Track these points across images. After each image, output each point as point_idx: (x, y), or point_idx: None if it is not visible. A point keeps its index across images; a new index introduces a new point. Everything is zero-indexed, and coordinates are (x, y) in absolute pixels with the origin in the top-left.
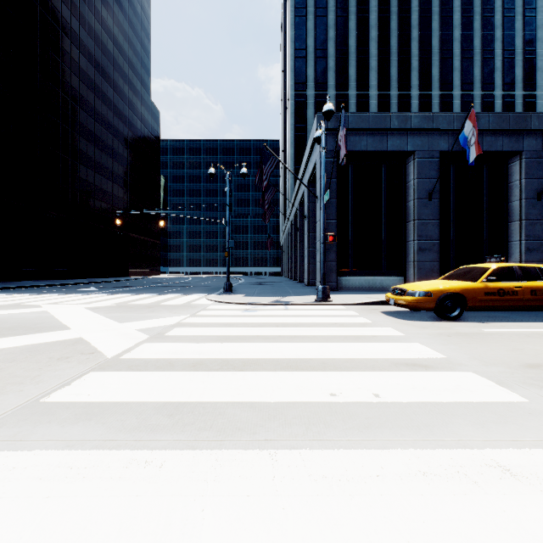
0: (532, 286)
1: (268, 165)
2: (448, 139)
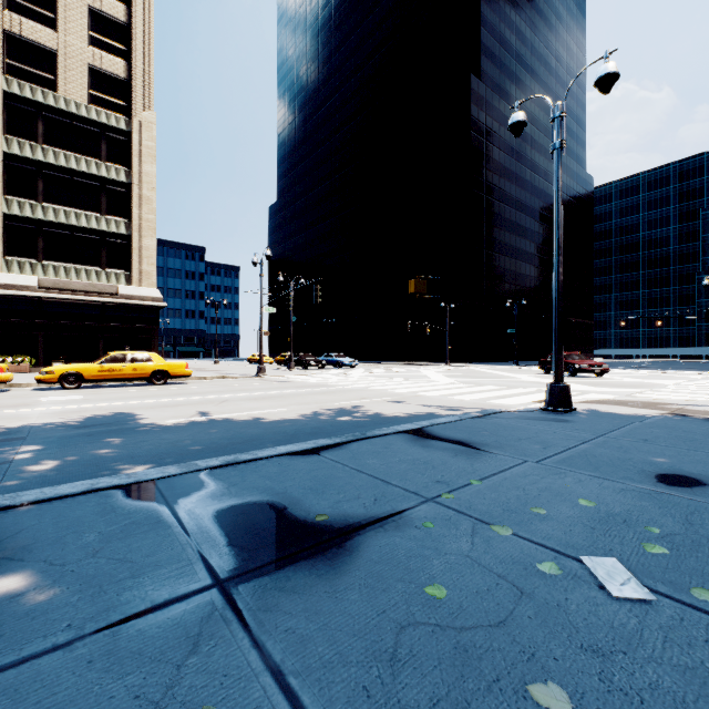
0: None
1: None
2: None
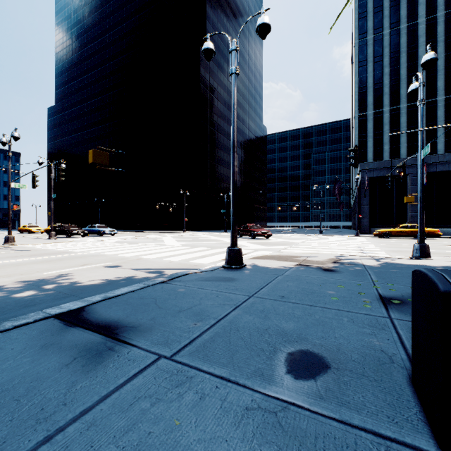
0: (411, 230)
1: (338, 185)
2: (428, 167)
